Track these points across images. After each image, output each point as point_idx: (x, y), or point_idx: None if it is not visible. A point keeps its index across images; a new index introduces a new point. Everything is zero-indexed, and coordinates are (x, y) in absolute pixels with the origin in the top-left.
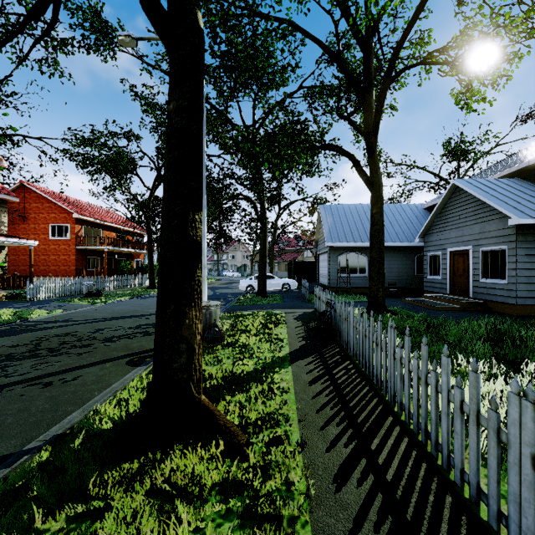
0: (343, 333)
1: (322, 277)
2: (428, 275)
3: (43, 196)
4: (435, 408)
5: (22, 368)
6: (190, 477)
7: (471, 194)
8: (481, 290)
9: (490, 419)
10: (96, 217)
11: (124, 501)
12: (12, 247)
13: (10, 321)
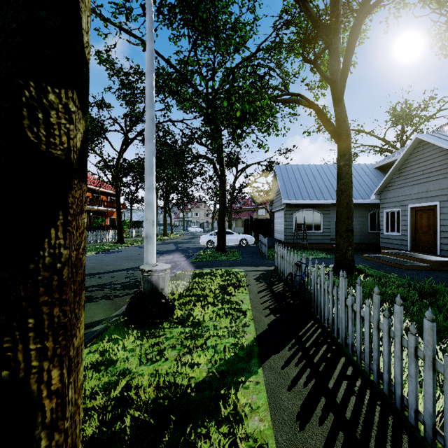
0: (324, 308)
1: (277, 233)
2: (385, 231)
3: None
4: None
5: None
6: None
7: (438, 147)
8: None
9: None
10: None
11: None
12: None
13: None
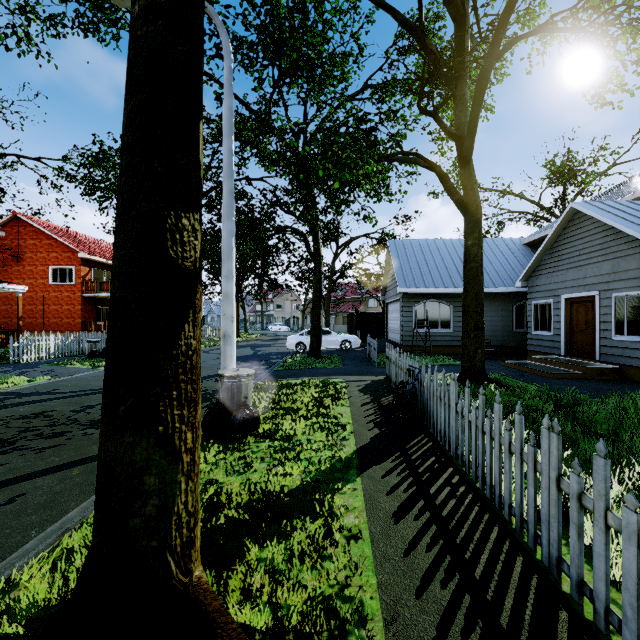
0: (436, 419)
1: (392, 333)
2: (533, 330)
3: (42, 231)
4: None
5: None
6: None
7: (597, 221)
8: (614, 351)
9: None
10: (108, 257)
11: None
12: (4, 295)
13: None
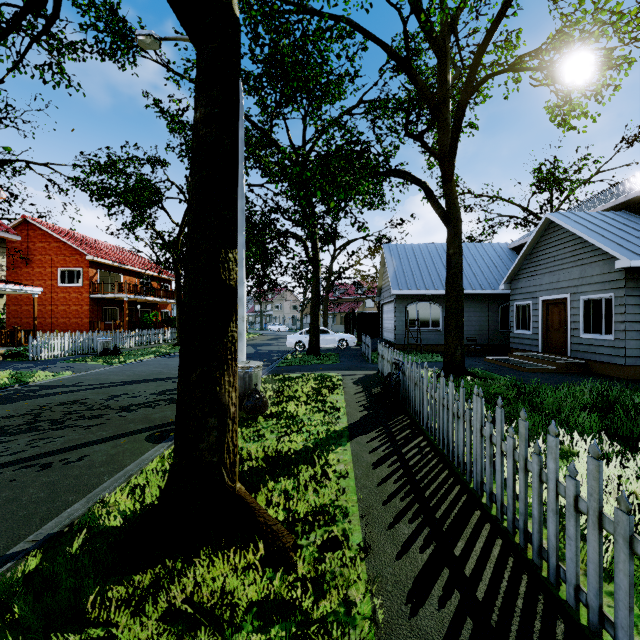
0: (415, 402)
1: (386, 332)
2: (515, 329)
3: (51, 234)
4: (538, 502)
5: (15, 445)
6: (219, 595)
7: (568, 230)
8: (582, 348)
9: (618, 523)
10: (114, 260)
11: (132, 629)
12: (13, 296)
13: (6, 385)
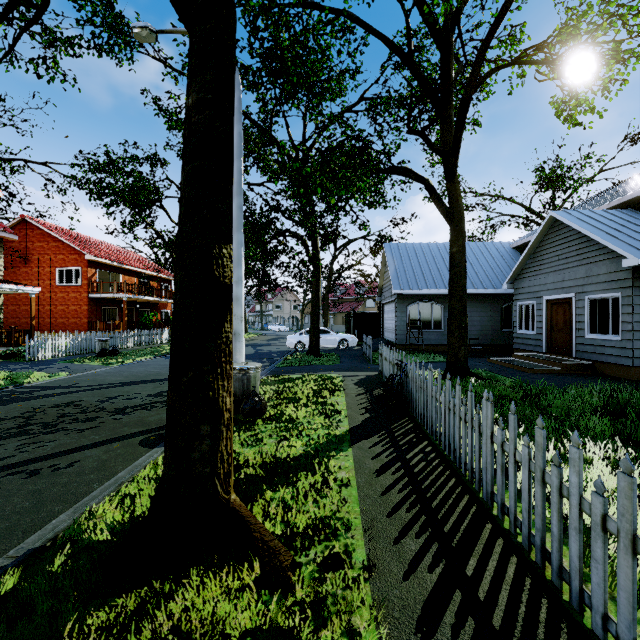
0: (418, 404)
1: (387, 332)
2: (519, 329)
3: (49, 234)
4: (558, 519)
5: (4, 450)
6: (209, 622)
7: (573, 229)
8: (587, 348)
9: None
10: (113, 259)
11: None
12: (12, 296)
13: (1, 387)
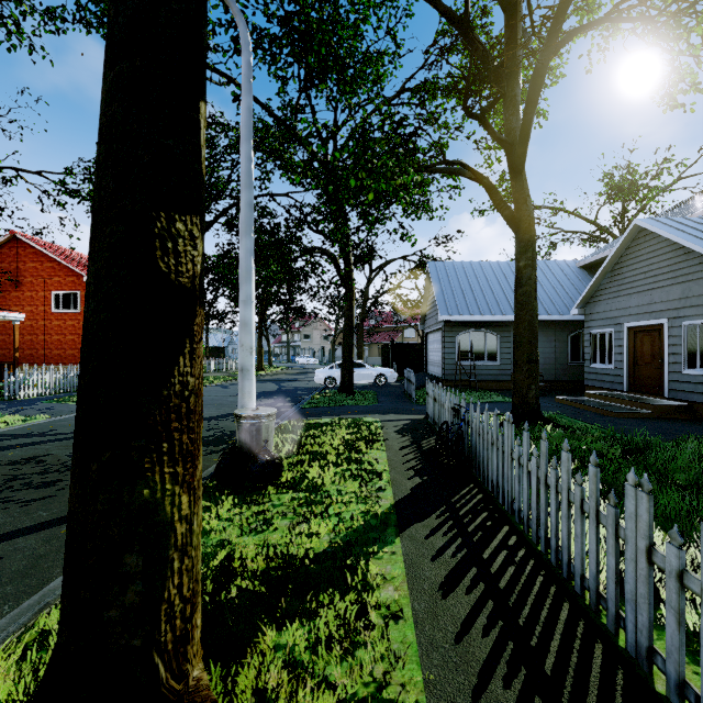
0: (487, 466)
1: (432, 366)
2: (591, 363)
3: (43, 253)
4: None
5: None
6: None
7: (665, 239)
8: (685, 386)
9: None
10: None
11: None
12: (1, 324)
13: None
